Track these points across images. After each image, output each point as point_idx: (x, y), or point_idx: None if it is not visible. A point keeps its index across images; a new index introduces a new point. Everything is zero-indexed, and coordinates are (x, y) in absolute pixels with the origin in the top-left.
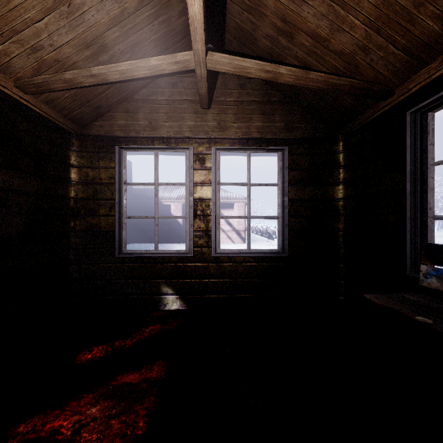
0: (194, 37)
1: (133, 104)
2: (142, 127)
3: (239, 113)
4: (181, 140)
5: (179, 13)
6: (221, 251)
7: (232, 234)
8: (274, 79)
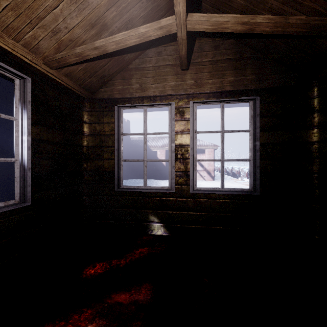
0: None
1: (128, 73)
2: (135, 89)
3: (213, 71)
4: (164, 97)
5: None
6: (197, 189)
7: (203, 174)
8: (250, 31)
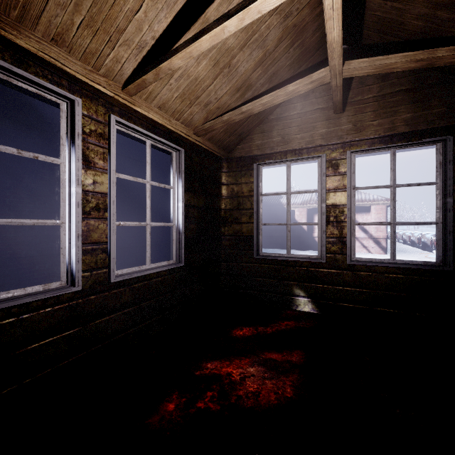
0: (331, 56)
1: (268, 125)
2: (276, 143)
3: (379, 109)
4: (312, 149)
5: (313, 32)
6: (357, 259)
7: (367, 243)
8: (429, 66)
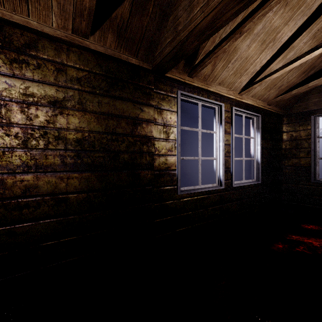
0: None
1: None
2: None
3: None
4: None
5: None
6: None
7: None
8: None
